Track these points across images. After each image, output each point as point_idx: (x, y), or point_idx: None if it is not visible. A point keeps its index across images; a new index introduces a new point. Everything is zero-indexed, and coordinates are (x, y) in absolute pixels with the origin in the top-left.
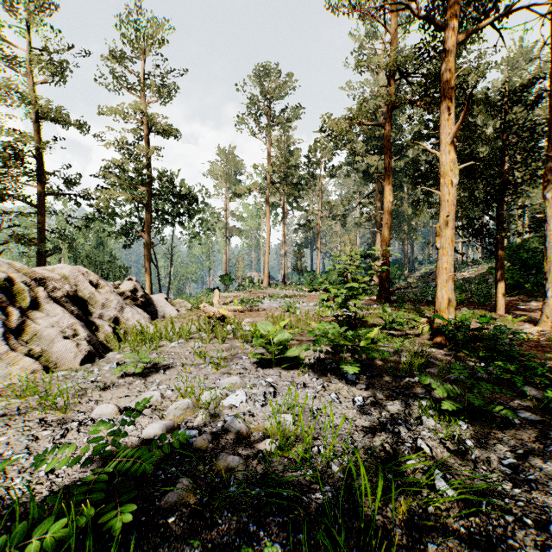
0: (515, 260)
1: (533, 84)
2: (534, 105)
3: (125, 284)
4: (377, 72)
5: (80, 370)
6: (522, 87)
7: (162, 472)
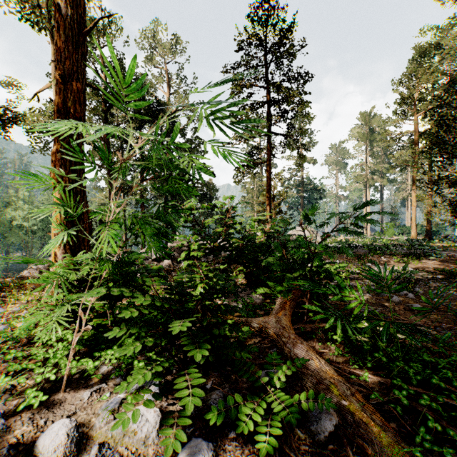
0: None
1: None
2: None
3: None
4: None
5: None
6: None
7: None
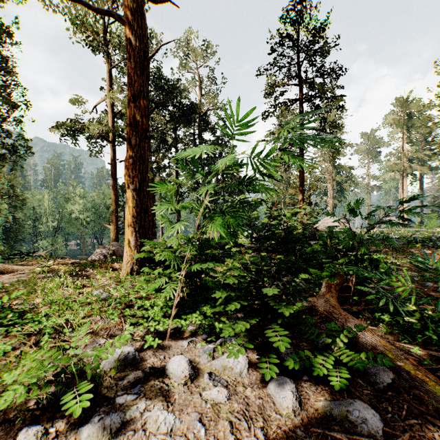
0: None
1: None
2: None
3: None
4: None
5: None
6: None
7: None
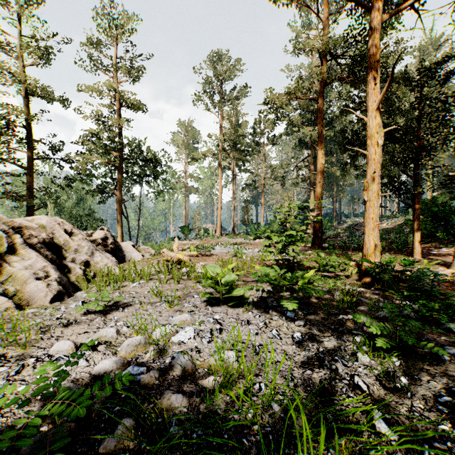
0: (426, 214)
1: (445, 61)
2: (446, 79)
3: (97, 233)
4: (311, 54)
5: (49, 308)
6: (436, 64)
7: (106, 411)
